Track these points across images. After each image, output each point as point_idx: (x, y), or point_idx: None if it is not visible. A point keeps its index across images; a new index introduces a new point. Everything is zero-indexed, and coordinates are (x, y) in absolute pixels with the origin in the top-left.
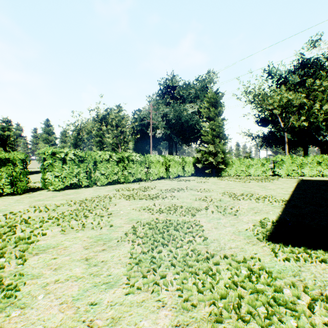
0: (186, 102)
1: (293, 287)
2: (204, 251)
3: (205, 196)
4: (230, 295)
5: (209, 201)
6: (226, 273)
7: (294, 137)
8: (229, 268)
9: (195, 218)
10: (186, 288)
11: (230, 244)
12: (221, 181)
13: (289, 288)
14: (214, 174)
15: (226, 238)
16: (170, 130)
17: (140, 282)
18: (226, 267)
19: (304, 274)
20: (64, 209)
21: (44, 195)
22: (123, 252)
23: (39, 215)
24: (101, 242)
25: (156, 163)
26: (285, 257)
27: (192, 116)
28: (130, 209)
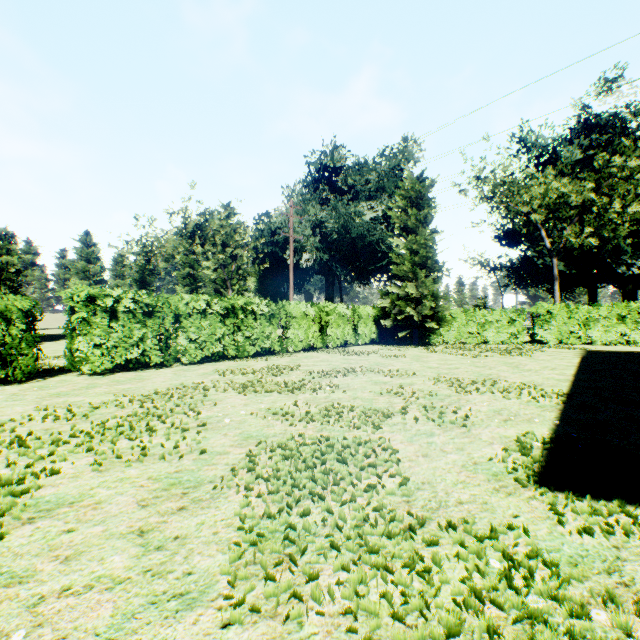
0: (360, 198)
1: (611, 602)
2: (402, 512)
3: (399, 384)
4: (468, 626)
5: (408, 396)
6: (455, 566)
7: (572, 267)
8: (461, 555)
9: (381, 432)
10: (365, 607)
11: (458, 493)
12: (430, 355)
13: (606, 608)
14: (417, 340)
15: (448, 478)
16: (330, 254)
17: (259, 592)
18: (453, 550)
19: (630, 567)
20: (107, 414)
21: (71, 384)
22: (224, 515)
23: (53, 428)
24: (177, 490)
25: (300, 318)
26: (583, 526)
27: (373, 225)
28: (245, 413)
